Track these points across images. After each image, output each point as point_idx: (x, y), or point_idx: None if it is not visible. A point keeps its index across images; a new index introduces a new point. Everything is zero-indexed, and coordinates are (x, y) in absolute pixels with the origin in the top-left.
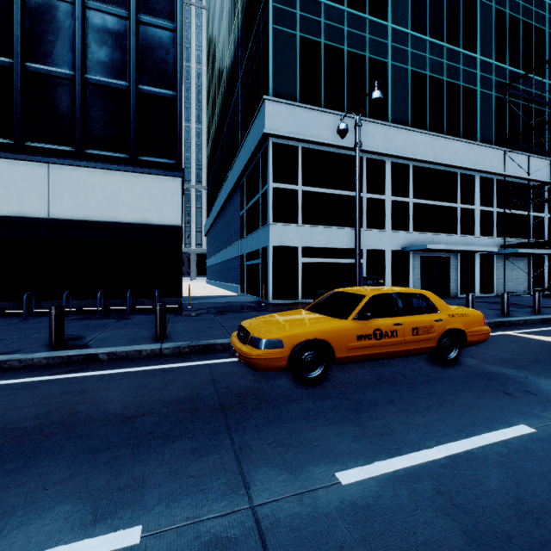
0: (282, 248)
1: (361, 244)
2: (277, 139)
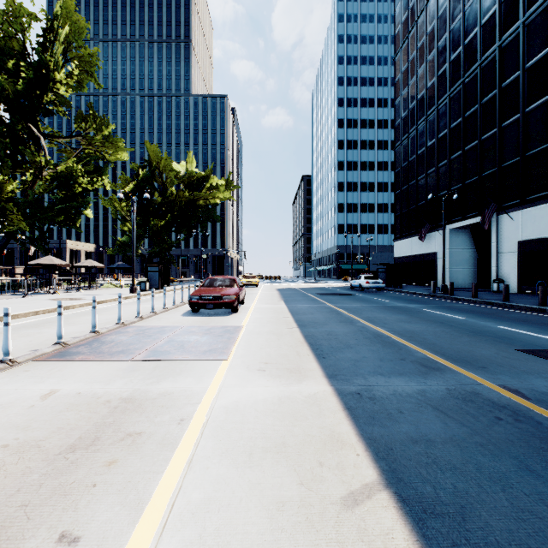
0: None
1: None
2: None
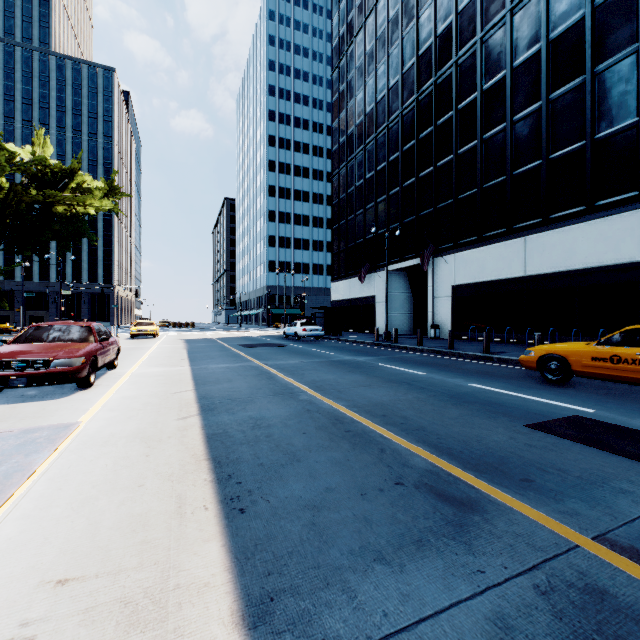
0: None
1: None
2: None
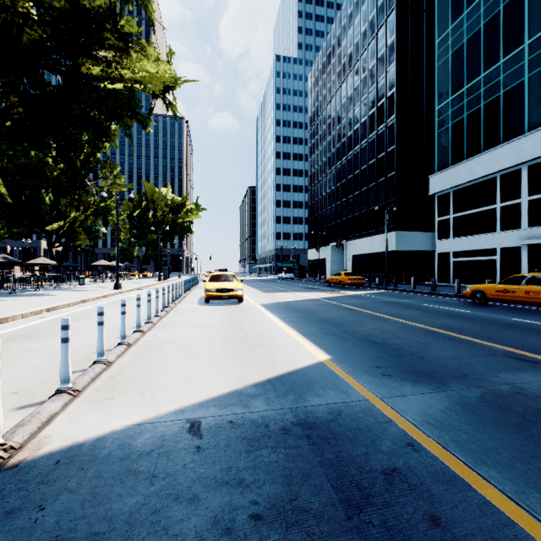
0: (442, 253)
1: (496, 244)
2: (439, 193)
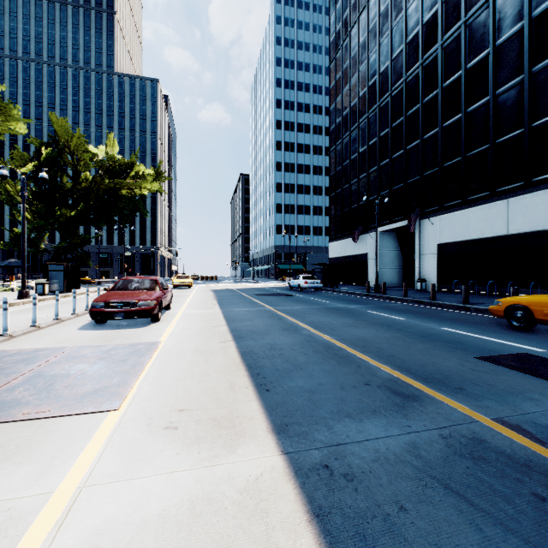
0: None
1: None
2: None
